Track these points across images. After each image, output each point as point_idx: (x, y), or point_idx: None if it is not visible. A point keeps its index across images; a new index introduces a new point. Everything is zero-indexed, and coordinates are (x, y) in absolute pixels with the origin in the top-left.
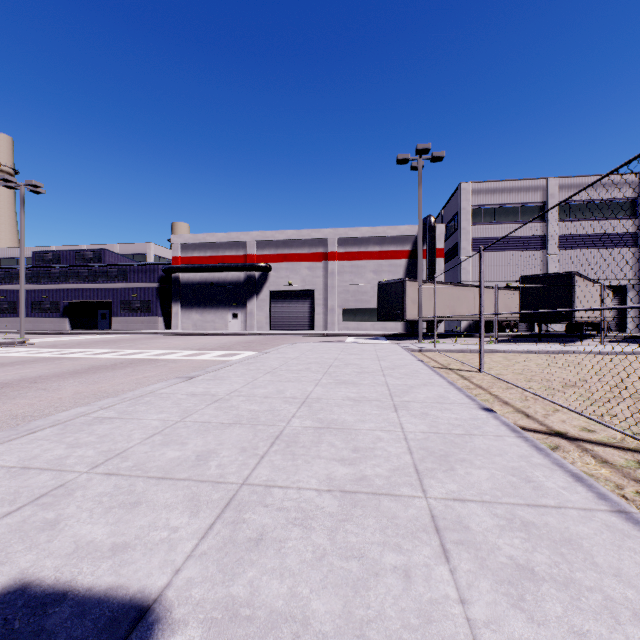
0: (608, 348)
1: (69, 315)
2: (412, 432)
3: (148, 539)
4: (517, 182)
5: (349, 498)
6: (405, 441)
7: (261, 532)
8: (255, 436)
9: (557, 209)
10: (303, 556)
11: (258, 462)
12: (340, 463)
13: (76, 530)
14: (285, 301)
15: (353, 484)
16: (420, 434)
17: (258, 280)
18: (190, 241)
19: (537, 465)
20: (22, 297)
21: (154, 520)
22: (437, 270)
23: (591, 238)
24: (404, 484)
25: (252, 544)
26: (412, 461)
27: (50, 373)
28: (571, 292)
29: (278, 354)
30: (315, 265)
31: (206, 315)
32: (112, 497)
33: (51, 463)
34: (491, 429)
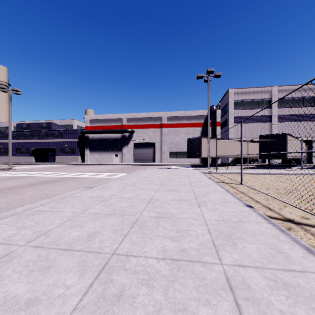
0: (305, 172)
1: (34, 155)
2: (209, 220)
3: (50, 295)
4: (257, 88)
5: (175, 264)
6: (206, 225)
7: (121, 290)
8: (122, 222)
9: (277, 102)
10: (147, 309)
11: (123, 239)
12: (170, 240)
13: (7, 287)
14: (141, 148)
15: (177, 254)
16: (214, 221)
17: (127, 137)
18: (94, 118)
19: (283, 241)
20: (10, 146)
21: (57, 280)
22: (217, 132)
23: (294, 116)
24: (207, 254)
25: (115, 299)
26: (211, 238)
27: (20, 184)
28: (285, 143)
29: (137, 175)
30: (156, 130)
31: (102, 155)
32: (35, 263)
33: (5, 239)
34: (253, 218)
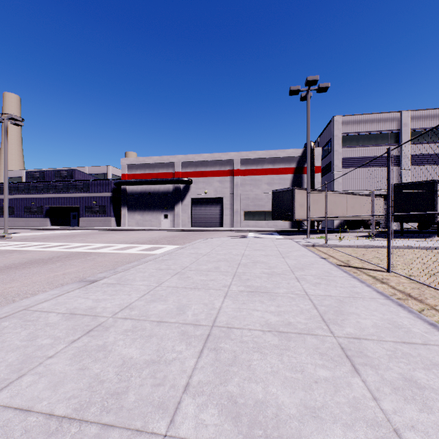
0: None
1: (50, 216)
2: None
3: None
4: (377, 115)
5: None
6: None
7: None
8: None
9: (409, 135)
10: None
11: None
12: None
13: None
14: (202, 206)
15: None
16: None
17: (182, 190)
18: (134, 162)
19: None
20: (5, 202)
21: None
22: (315, 182)
23: (436, 156)
24: None
25: None
26: None
27: None
28: (434, 197)
29: (192, 249)
30: (224, 179)
31: (145, 216)
32: None
33: None
34: None
